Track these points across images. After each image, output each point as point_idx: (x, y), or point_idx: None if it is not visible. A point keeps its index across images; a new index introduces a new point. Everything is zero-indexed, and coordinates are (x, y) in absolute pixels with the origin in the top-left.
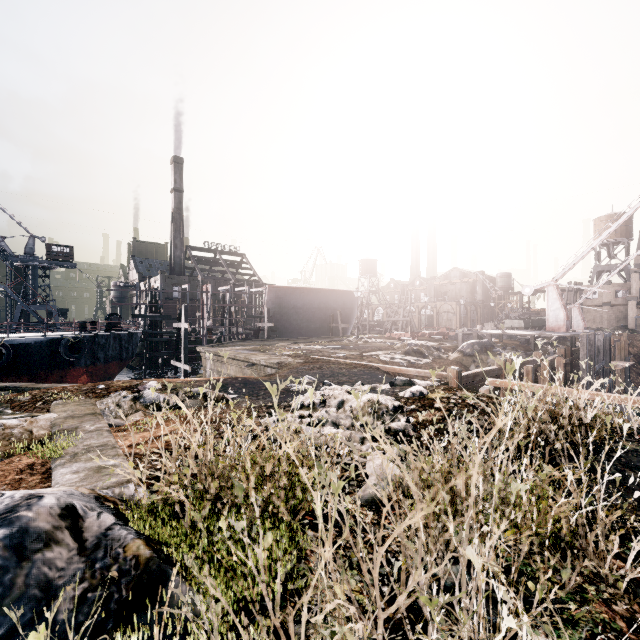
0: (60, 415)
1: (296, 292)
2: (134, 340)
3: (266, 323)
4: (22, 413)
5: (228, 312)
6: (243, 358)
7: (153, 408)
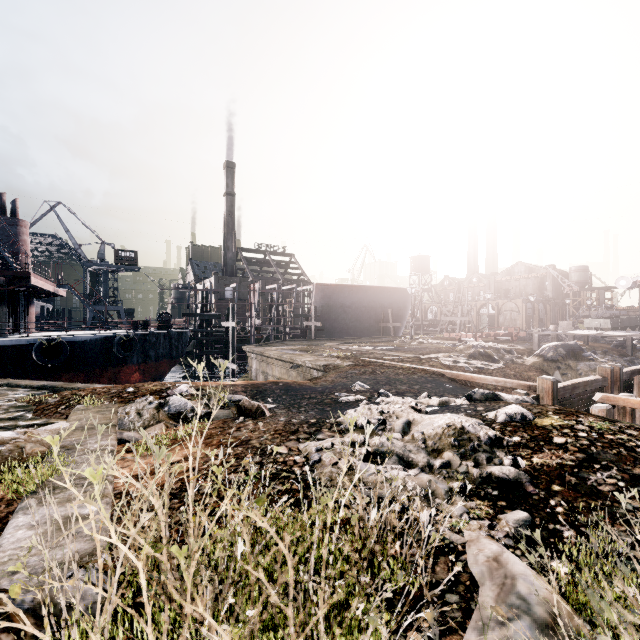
0: (71, 425)
1: (344, 290)
2: (184, 339)
3: (313, 322)
4: (40, 419)
5: (276, 311)
6: (288, 359)
7: (178, 418)
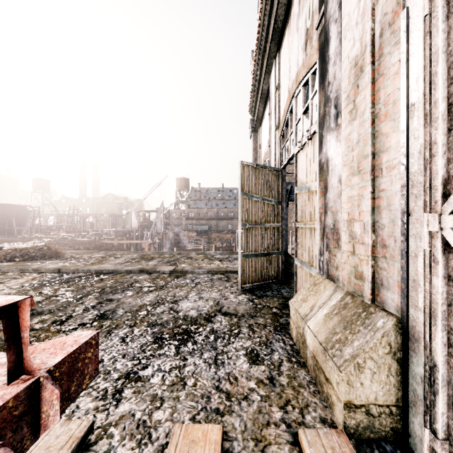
0: None
1: None
2: None
3: None
4: None
5: None
6: None
7: None
